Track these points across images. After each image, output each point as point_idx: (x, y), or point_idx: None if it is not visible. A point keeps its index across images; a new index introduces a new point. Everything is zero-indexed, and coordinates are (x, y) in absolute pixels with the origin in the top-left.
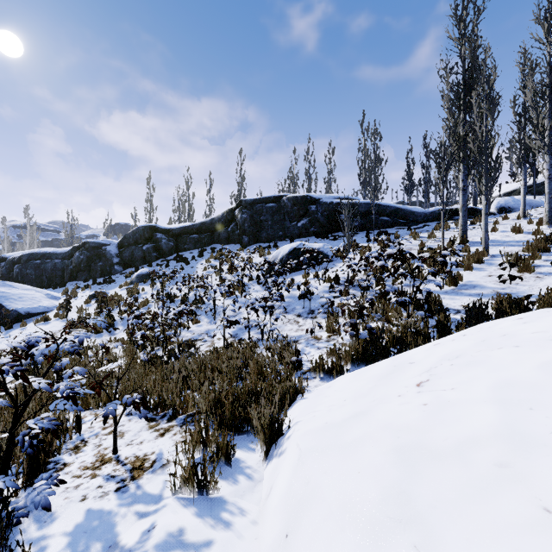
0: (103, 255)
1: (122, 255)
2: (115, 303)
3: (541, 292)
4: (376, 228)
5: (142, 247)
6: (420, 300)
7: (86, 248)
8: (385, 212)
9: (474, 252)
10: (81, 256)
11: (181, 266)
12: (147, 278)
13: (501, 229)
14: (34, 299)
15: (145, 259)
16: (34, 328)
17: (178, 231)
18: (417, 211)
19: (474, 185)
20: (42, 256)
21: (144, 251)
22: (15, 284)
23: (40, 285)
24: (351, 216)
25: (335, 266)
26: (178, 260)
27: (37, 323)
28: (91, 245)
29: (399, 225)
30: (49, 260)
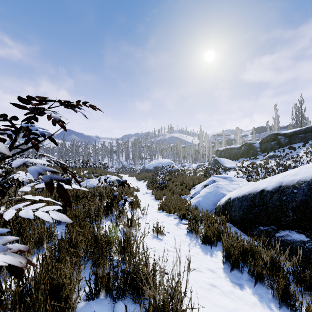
0: (253, 148)
1: (261, 147)
2: (258, 166)
3: None
4: None
5: (270, 143)
6: None
7: (246, 145)
8: None
9: None
10: (244, 148)
11: (290, 151)
12: (272, 157)
13: None
14: (230, 164)
15: (272, 148)
16: (232, 172)
17: (290, 134)
18: None
19: None
20: (230, 149)
21: (271, 145)
22: (225, 159)
23: (230, 159)
24: None
25: None
26: (289, 148)
27: (233, 171)
28: (248, 144)
29: None
30: (233, 150)
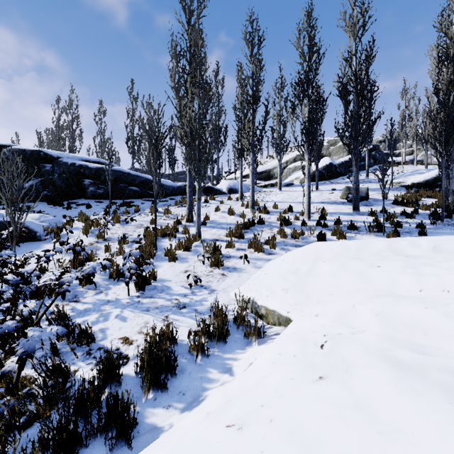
0: None
1: None
2: None
3: (214, 303)
4: (124, 198)
5: None
6: (2, 377)
7: None
8: (135, 182)
9: (186, 237)
10: None
11: None
12: None
13: (223, 209)
14: None
15: None
16: None
17: None
18: (166, 184)
19: (191, 169)
20: None
21: None
22: None
23: None
24: (97, 181)
25: (37, 249)
26: None
27: None
28: None
29: (148, 196)
30: None
